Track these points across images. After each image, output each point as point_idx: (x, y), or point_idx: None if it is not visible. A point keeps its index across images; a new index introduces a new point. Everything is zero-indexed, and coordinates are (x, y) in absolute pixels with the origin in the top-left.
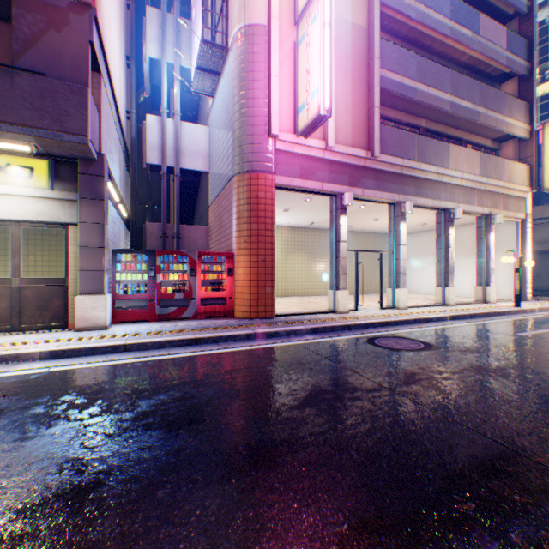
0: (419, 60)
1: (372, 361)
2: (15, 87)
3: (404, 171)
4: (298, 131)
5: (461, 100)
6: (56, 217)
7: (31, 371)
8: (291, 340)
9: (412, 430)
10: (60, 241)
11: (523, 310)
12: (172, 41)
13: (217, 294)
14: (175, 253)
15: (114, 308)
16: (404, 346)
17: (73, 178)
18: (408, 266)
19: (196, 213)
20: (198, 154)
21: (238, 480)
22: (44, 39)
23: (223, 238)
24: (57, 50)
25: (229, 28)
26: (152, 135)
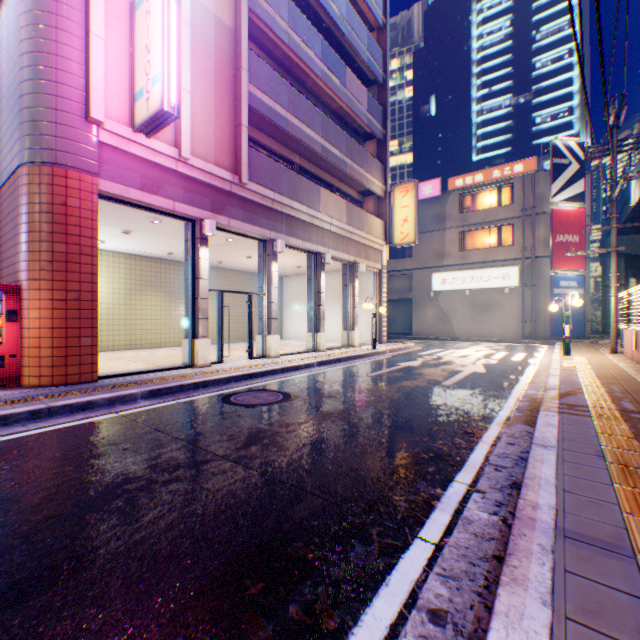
0: (292, 90)
1: (218, 424)
2: None
3: (277, 206)
4: (136, 125)
5: (331, 146)
6: None
7: None
8: (114, 412)
9: (230, 505)
10: None
11: (379, 352)
12: None
13: None
14: None
15: None
16: (263, 400)
17: None
18: (289, 311)
19: None
20: None
21: None
22: None
23: (6, 261)
24: None
25: None
26: None
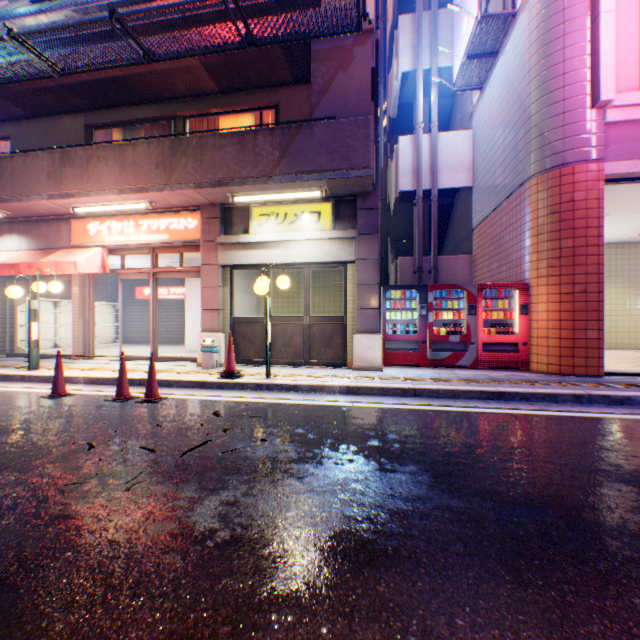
0: None
1: None
2: (313, 138)
3: None
4: None
5: None
6: (337, 256)
7: (338, 403)
8: None
9: None
10: (326, 282)
11: None
12: (426, 43)
13: (503, 338)
14: (448, 287)
15: (383, 349)
16: None
17: (349, 216)
18: None
19: (444, 242)
20: (457, 168)
21: None
22: (333, 84)
23: (502, 265)
24: (343, 90)
25: None
26: (404, 159)
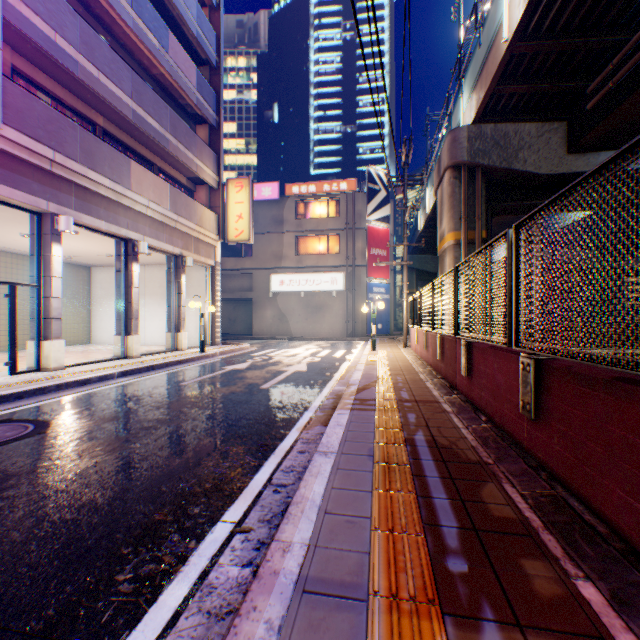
0: (86, 27)
1: None
2: None
3: (60, 170)
4: None
5: (148, 115)
6: None
7: None
8: None
9: None
10: None
11: (208, 356)
12: None
13: None
14: None
15: None
16: None
17: None
18: (101, 309)
19: None
20: None
21: None
22: None
23: None
24: None
25: None
26: None
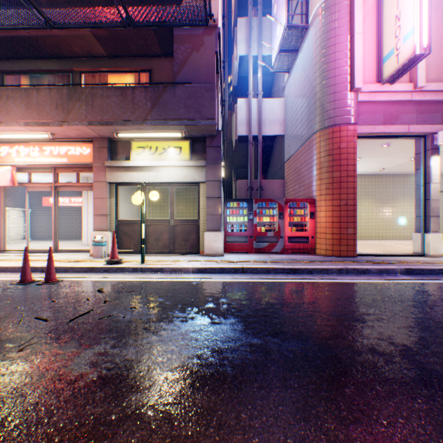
0: None
1: None
2: (175, 96)
3: None
4: (382, 79)
5: None
6: (193, 178)
7: (190, 280)
8: (385, 279)
9: None
10: (187, 196)
11: None
12: (255, 38)
13: (300, 234)
14: (267, 200)
15: (225, 242)
16: None
17: (202, 151)
18: None
19: (268, 170)
20: (275, 122)
21: (425, 402)
22: (189, 59)
23: (301, 187)
24: (197, 64)
25: (308, 8)
26: (241, 114)
